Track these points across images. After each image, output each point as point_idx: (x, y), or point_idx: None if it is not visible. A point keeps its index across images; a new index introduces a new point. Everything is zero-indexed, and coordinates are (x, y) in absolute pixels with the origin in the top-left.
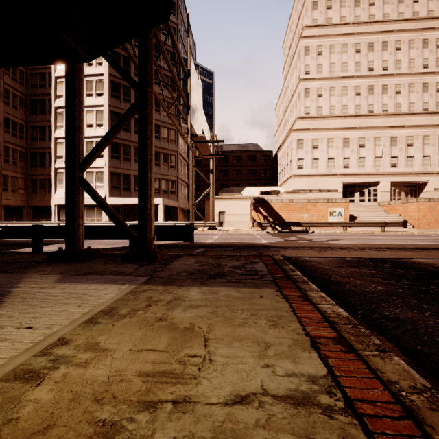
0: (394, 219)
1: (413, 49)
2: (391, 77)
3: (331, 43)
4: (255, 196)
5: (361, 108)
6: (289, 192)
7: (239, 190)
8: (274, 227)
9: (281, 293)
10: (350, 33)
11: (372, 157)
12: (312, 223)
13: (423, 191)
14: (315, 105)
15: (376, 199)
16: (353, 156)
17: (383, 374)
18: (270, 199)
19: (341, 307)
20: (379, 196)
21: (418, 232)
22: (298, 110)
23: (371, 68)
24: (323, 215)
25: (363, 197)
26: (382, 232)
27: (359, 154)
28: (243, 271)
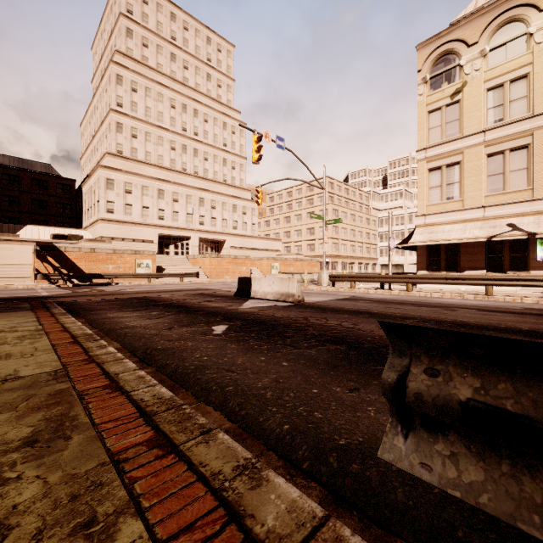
0: (196, 271)
1: (217, 126)
2: (201, 143)
3: (147, 85)
4: (43, 240)
5: (176, 163)
6: (92, 240)
7: (15, 228)
8: (70, 280)
9: (33, 311)
10: (166, 86)
11: (185, 213)
12: (116, 275)
13: (223, 247)
14: (129, 144)
15: (189, 252)
16: (168, 208)
17: (59, 318)
18: (64, 247)
19: (75, 316)
20: (191, 250)
21: (207, 281)
22: (109, 143)
23: (185, 128)
24: (131, 267)
25: (177, 249)
26: (181, 282)
27: (173, 208)
28: (6, 308)
